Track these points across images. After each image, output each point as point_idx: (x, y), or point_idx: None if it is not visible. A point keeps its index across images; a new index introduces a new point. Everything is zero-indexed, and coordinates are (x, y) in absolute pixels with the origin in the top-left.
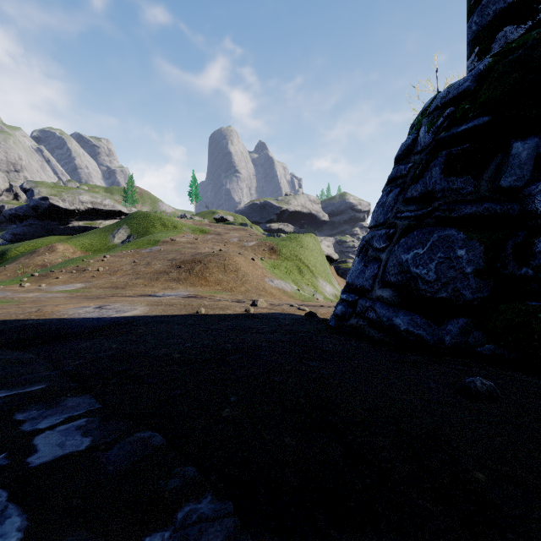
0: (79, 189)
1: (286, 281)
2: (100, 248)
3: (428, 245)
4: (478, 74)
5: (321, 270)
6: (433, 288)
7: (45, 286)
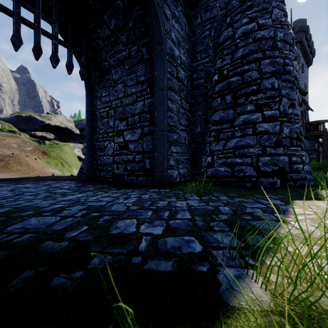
0: None
1: (56, 170)
2: None
3: None
4: None
5: (74, 164)
6: None
7: None
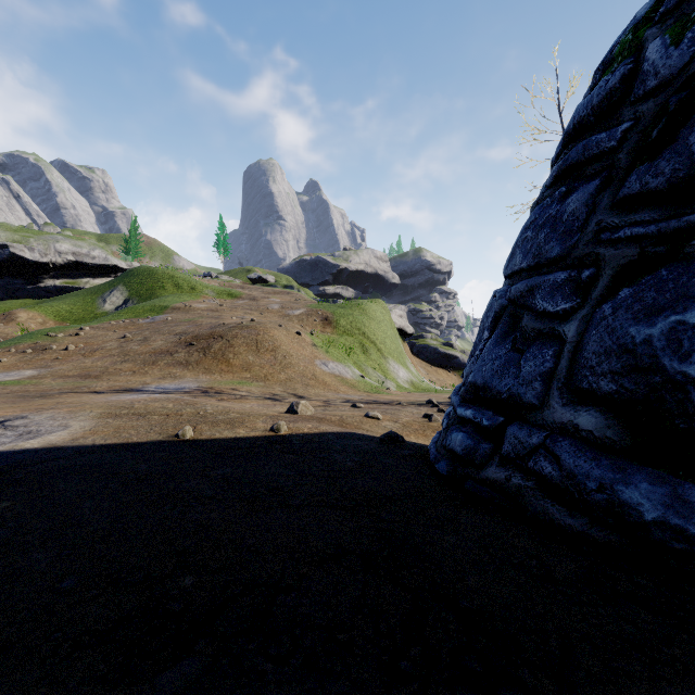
0: (55, 235)
1: (346, 364)
2: (83, 316)
3: None
4: None
5: (392, 347)
6: None
7: None
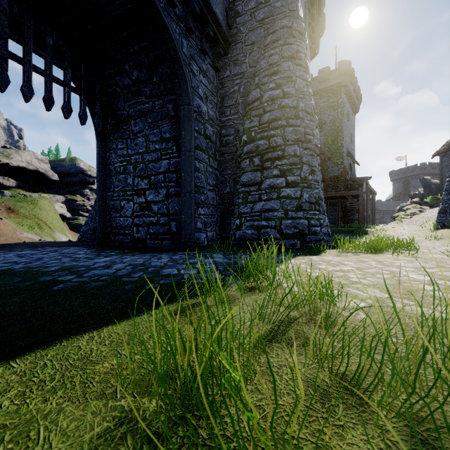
0: None
1: (33, 234)
2: None
3: None
4: None
5: (57, 225)
6: None
7: None
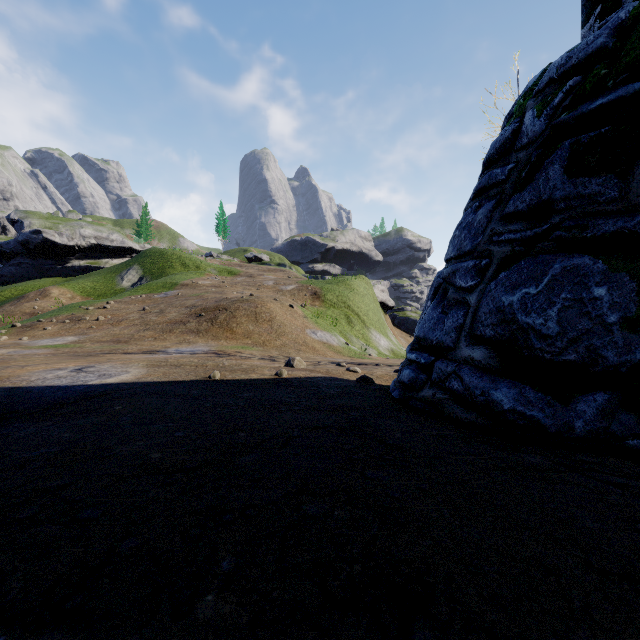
0: (80, 221)
1: (332, 333)
2: (104, 292)
3: (546, 281)
4: (617, 26)
5: (374, 319)
6: (554, 347)
7: (26, 340)
